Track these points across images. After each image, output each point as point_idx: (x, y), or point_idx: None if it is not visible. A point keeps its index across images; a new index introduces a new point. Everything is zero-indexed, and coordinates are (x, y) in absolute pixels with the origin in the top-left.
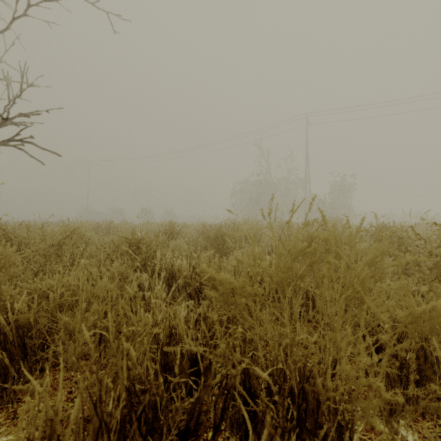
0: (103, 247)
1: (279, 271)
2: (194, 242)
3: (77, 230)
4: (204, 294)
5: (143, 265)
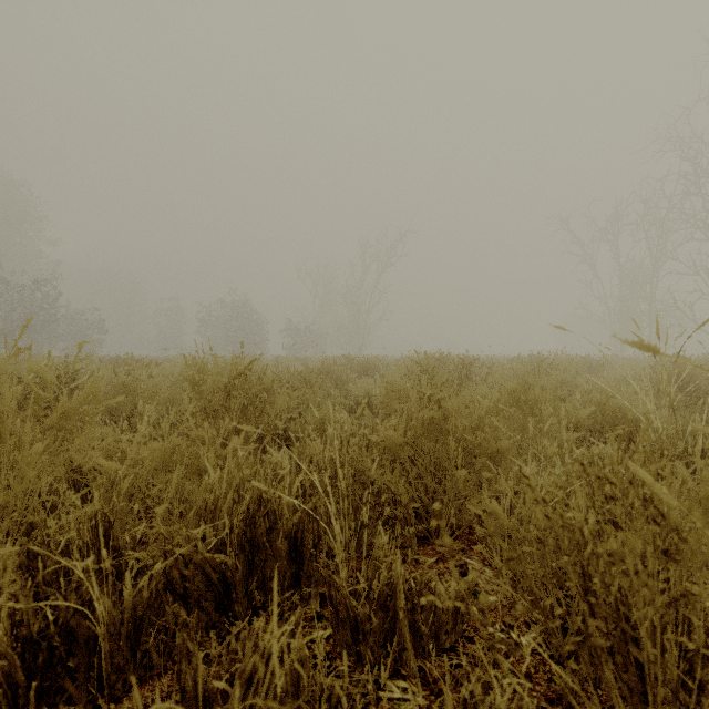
0: None
1: None
2: None
3: None
4: None
5: None
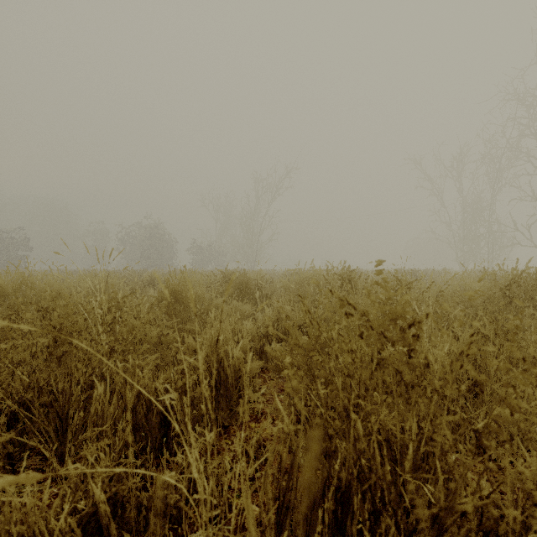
0: None
1: None
2: None
3: None
4: None
5: None
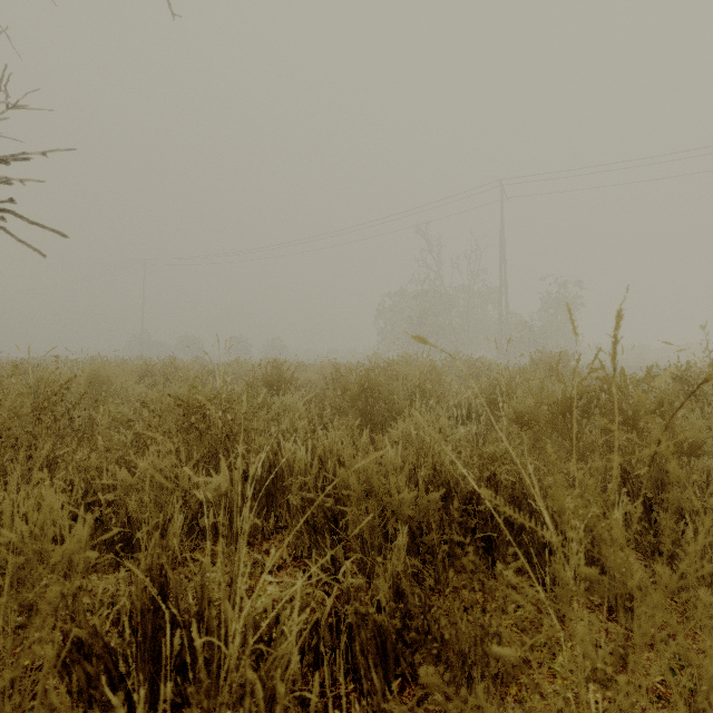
0: (126, 417)
1: (509, 473)
2: (318, 399)
3: (101, 376)
4: (344, 517)
5: (215, 454)
